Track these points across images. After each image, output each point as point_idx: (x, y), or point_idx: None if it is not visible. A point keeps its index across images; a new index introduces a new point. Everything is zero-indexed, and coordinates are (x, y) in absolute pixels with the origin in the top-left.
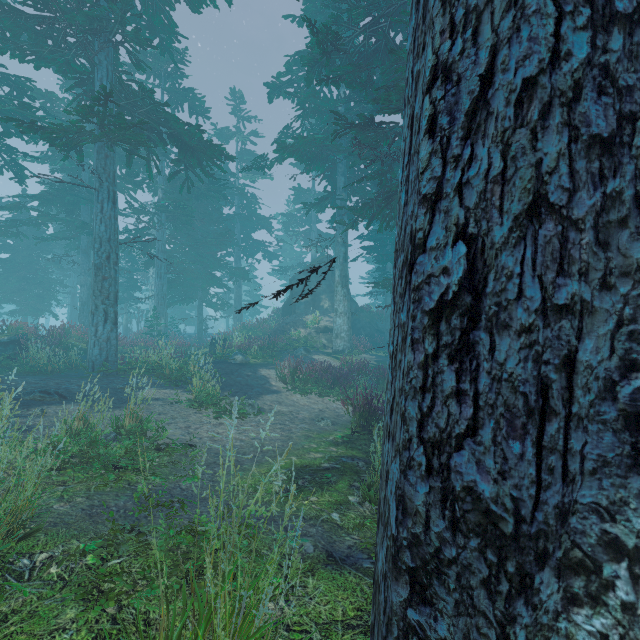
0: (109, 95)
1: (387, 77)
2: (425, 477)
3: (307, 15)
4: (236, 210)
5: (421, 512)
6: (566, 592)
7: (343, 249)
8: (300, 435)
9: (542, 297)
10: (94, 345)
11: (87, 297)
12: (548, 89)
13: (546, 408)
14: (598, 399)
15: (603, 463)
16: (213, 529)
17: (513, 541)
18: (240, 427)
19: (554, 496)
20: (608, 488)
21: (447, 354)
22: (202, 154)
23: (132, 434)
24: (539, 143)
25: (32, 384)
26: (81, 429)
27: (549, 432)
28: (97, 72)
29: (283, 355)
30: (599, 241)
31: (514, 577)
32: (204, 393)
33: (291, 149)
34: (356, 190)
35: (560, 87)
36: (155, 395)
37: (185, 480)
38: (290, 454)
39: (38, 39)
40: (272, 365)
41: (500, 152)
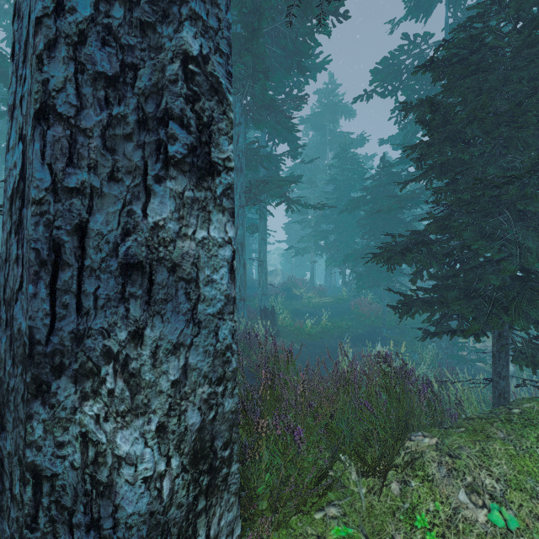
0: None
1: None
2: (5, 330)
3: None
4: None
5: (3, 358)
6: (82, 393)
7: None
8: None
9: (53, 180)
10: None
11: None
12: (54, 30)
13: (59, 261)
14: (110, 257)
15: (108, 300)
16: None
17: (28, 358)
18: None
19: (69, 325)
20: (109, 316)
21: (15, 229)
22: None
23: None
24: (46, 67)
25: None
26: None
27: (63, 278)
28: None
29: None
30: (107, 147)
31: (30, 385)
32: None
33: None
34: None
35: (66, 31)
36: None
37: None
38: None
39: None
40: None
41: (31, 72)
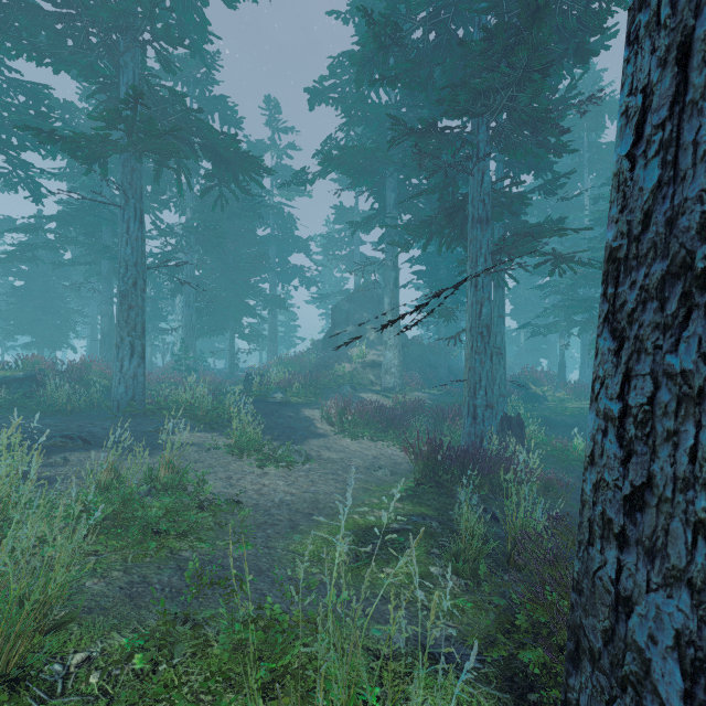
0: (139, 97)
1: (446, 78)
2: None
3: (353, 11)
4: (271, 231)
5: None
6: None
7: (393, 274)
8: (357, 488)
9: None
10: (119, 382)
11: (109, 328)
12: None
13: None
14: None
15: None
16: (321, 651)
17: None
18: (288, 478)
19: None
20: None
21: None
22: (238, 167)
23: (168, 487)
24: None
25: (52, 427)
26: (110, 482)
27: None
28: (122, 75)
29: (327, 393)
30: None
31: None
32: (245, 438)
33: (337, 161)
34: (408, 207)
35: None
36: (189, 439)
37: (237, 548)
38: (351, 512)
39: (57, 39)
40: (316, 405)
41: None
